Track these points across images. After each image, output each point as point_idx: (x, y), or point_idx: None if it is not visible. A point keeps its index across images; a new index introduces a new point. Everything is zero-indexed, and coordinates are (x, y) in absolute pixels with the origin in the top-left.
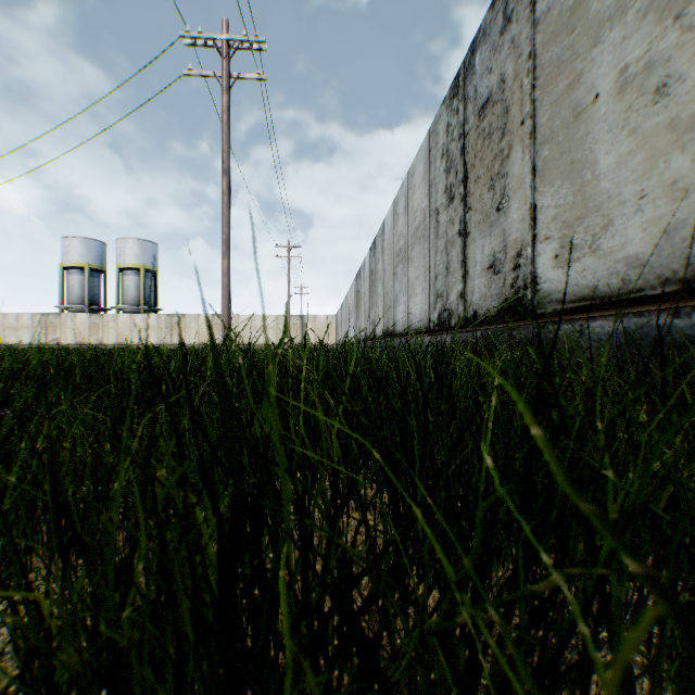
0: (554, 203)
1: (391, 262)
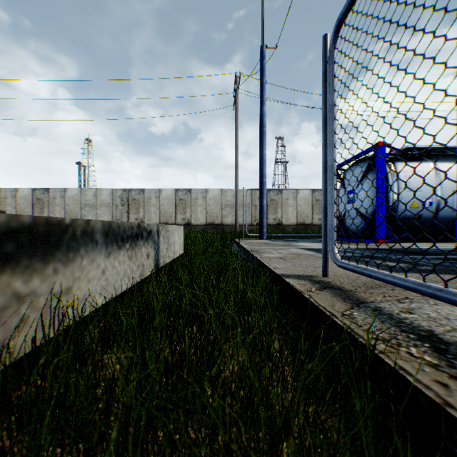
0: None
1: None
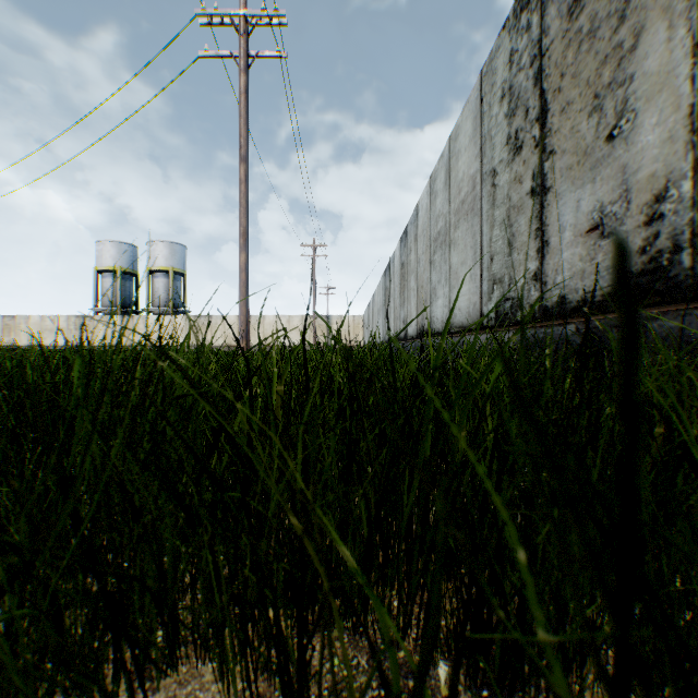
0: None
1: (427, 249)
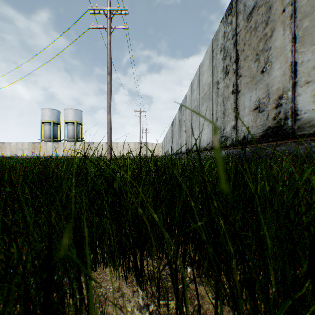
0: (314, 56)
1: (190, 114)
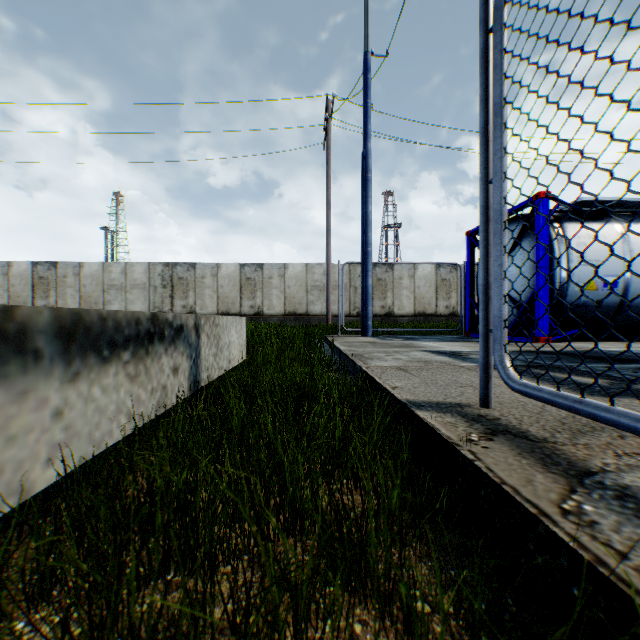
0: None
1: None
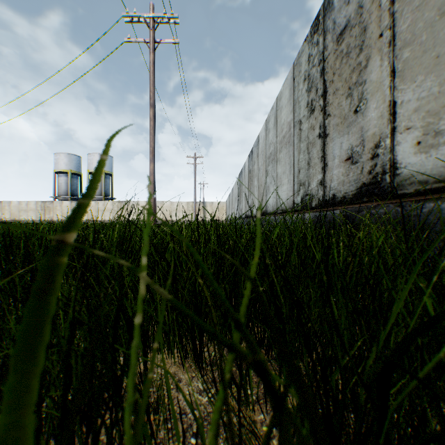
0: (416, 97)
1: (264, 163)
